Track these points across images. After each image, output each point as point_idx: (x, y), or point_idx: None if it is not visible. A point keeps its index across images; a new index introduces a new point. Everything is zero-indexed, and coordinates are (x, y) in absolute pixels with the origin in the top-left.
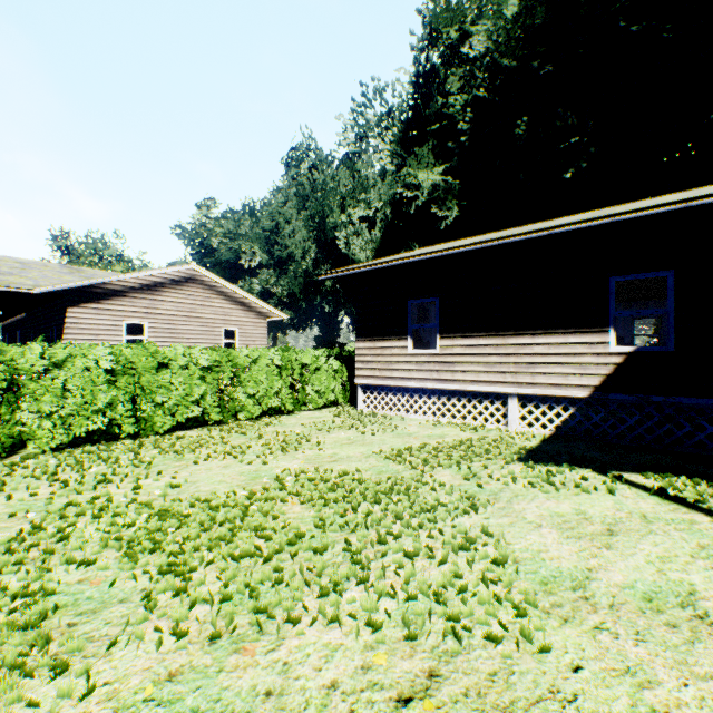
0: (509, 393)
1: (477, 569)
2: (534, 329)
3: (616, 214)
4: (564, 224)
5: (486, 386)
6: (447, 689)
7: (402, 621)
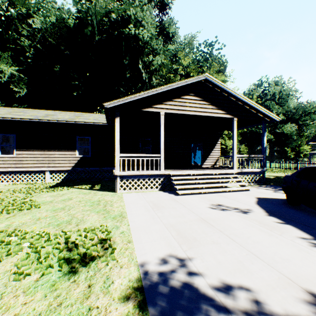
0: (47, 170)
1: (27, 205)
2: (55, 149)
3: (76, 121)
4: (62, 120)
5: (37, 168)
6: (18, 215)
7: (6, 213)
